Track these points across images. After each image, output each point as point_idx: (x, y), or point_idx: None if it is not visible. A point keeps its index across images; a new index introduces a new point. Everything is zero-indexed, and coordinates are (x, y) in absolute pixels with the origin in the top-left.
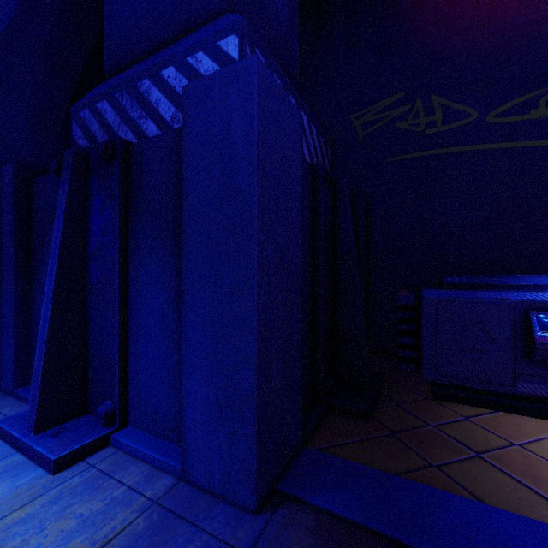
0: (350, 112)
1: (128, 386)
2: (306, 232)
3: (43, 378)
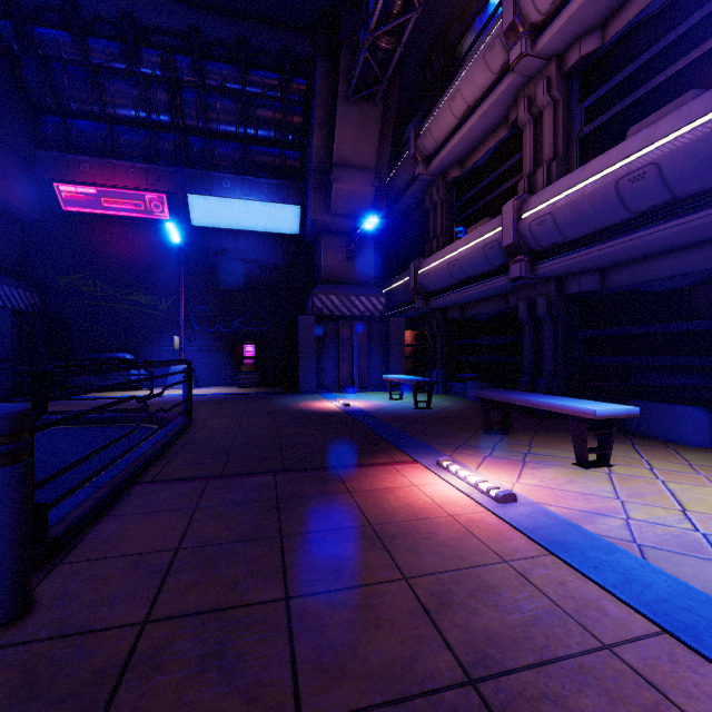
0: (57, 275)
1: None
2: (17, 339)
3: None
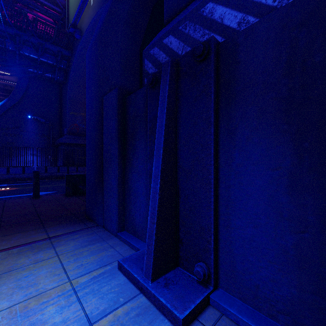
0: None
1: (217, 253)
2: None
3: (155, 237)
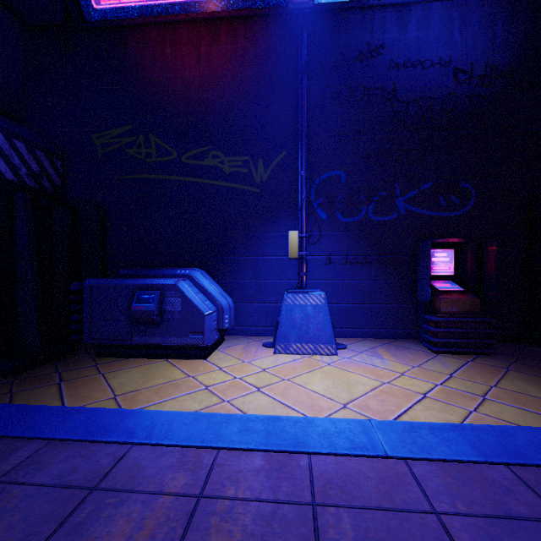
0: (92, 132)
1: None
2: None
3: None
